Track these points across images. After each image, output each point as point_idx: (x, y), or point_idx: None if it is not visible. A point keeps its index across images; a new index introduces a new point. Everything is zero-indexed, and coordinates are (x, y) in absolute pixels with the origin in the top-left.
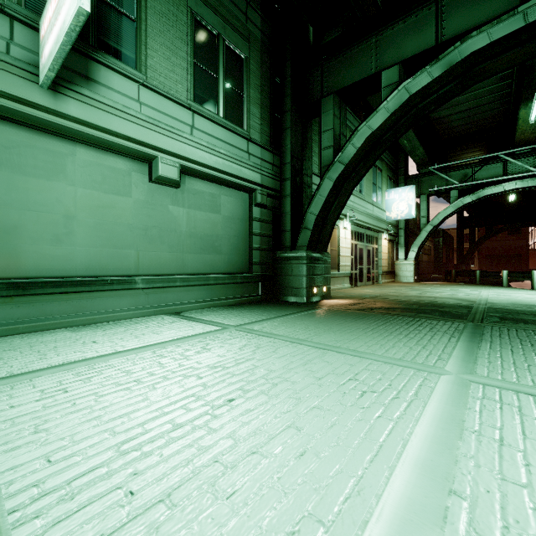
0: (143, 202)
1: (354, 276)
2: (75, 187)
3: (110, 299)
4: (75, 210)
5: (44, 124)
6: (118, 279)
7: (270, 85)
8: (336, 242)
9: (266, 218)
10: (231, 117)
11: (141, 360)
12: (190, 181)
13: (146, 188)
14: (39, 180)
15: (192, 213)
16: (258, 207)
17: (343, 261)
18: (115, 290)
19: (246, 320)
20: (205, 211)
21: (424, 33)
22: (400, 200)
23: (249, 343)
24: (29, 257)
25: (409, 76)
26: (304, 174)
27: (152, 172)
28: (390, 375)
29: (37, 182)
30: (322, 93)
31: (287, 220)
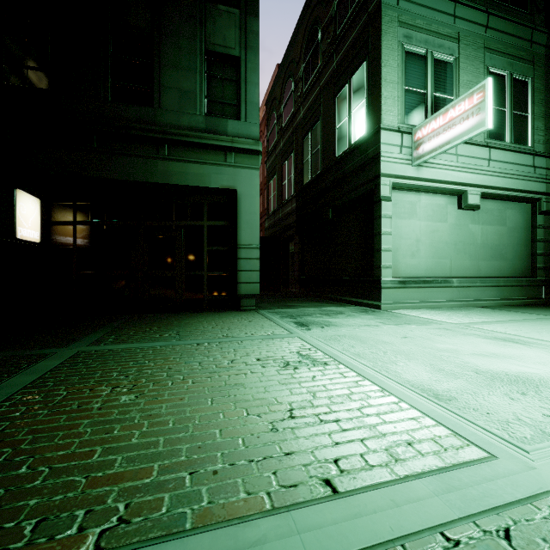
0: (453, 224)
1: None
2: (420, 221)
3: (439, 293)
4: (420, 236)
5: (412, 187)
6: (443, 279)
7: None
8: None
9: (549, 224)
10: (517, 140)
11: (532, 325)
12: (483, 203)
13: (455, 215)
14: (405, 220)
15: (484, 229)
16: (541, 214)
17: None
18: (442, 287)
19: None
20: (494, 225)
21: None
22: None
23: None
24: (402, 266)
25: None
26: None
27: (461, 202)
28: None
29: (405, 221)
30: None
31: None
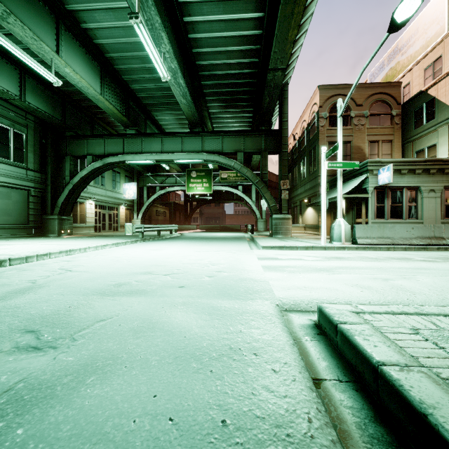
0: None
1: (99, 227)
2: None
3: None
4: None
5: None
6: None
7: (40, 143)
8: (84, 210)
9: (37, 201)
10: (17, 161)
11: None
12: None
13: None
14: None
15: None
16: (33, 196)
17: (89, 220)
18: None
19: (25, 239)
20: (4, 199)
21: (101, 147)
22: (130, 189)
23: (25, 240)
24: None
25: (94, 162)
26: (59, 182)
27: None
28: (57, 240)
29: None
30: (66, 152)
31: (49, 202)
